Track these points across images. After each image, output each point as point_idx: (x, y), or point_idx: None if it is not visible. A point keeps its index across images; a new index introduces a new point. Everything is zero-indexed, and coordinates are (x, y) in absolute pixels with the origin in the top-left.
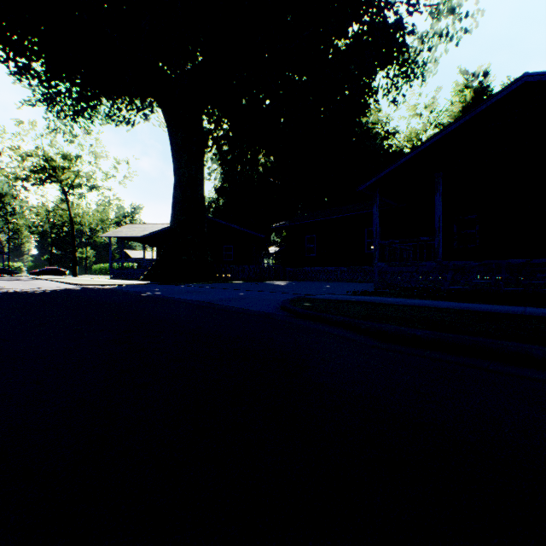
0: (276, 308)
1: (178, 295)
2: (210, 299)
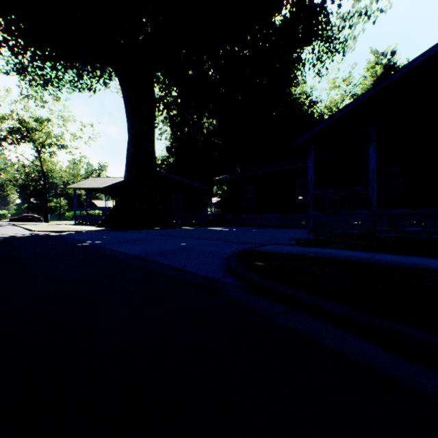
0: (222, 268)
1: (116, 245)
2: (147, 251)
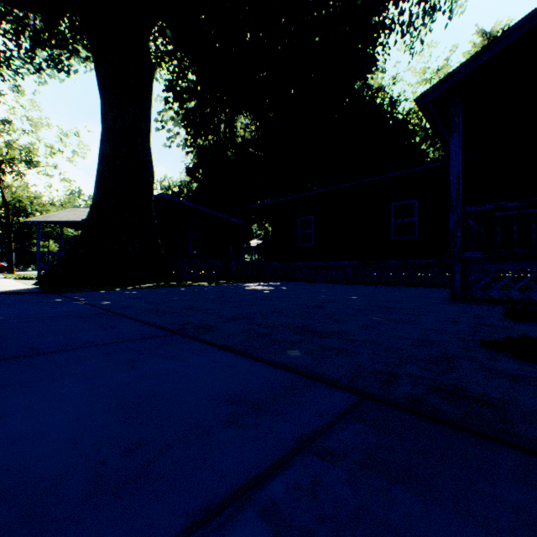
0: None
1: None
2: None
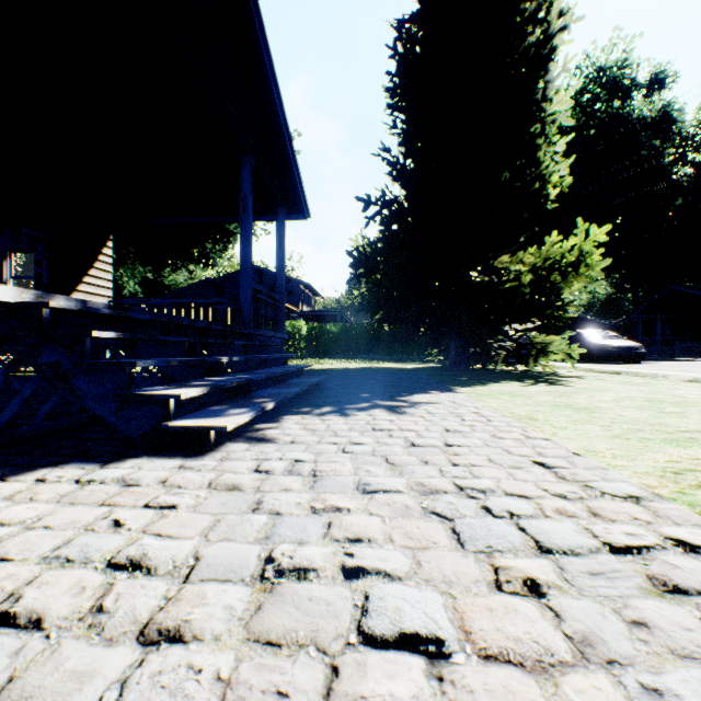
0: None
1: None
2: None
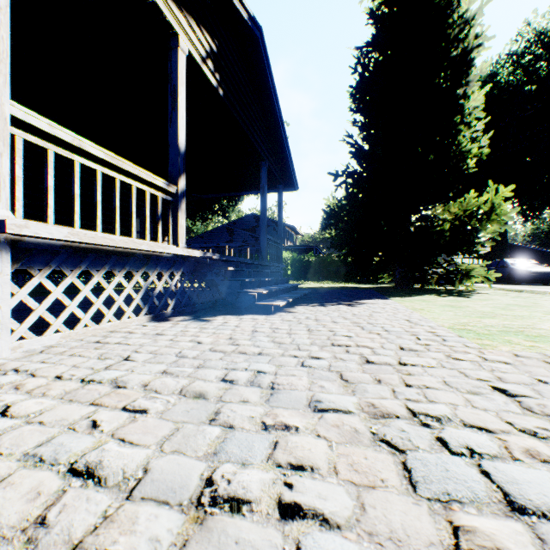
0: None
1: None
2: None
